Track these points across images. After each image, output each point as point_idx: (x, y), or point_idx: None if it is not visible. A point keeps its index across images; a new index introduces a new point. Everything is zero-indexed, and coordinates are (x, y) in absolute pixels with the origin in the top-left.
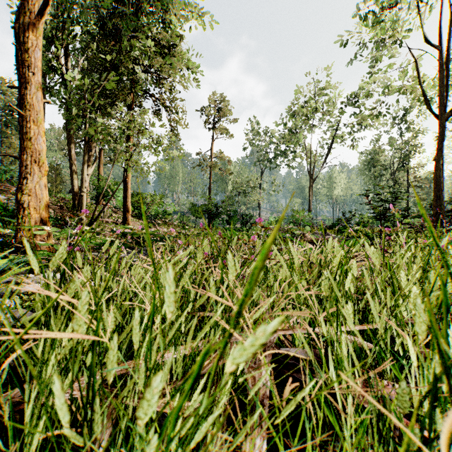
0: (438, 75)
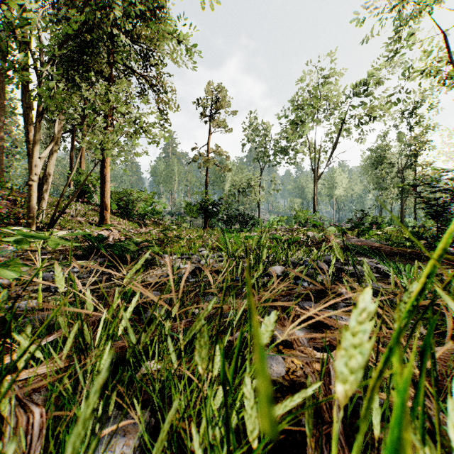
0: None
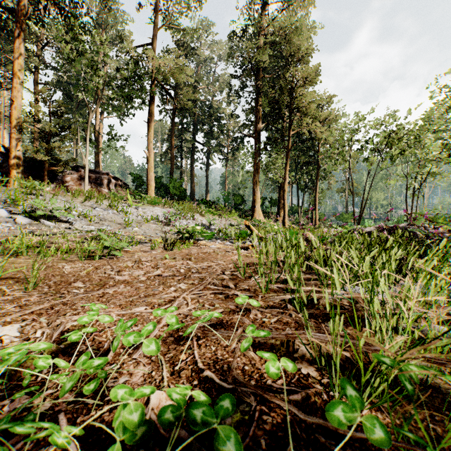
0: None
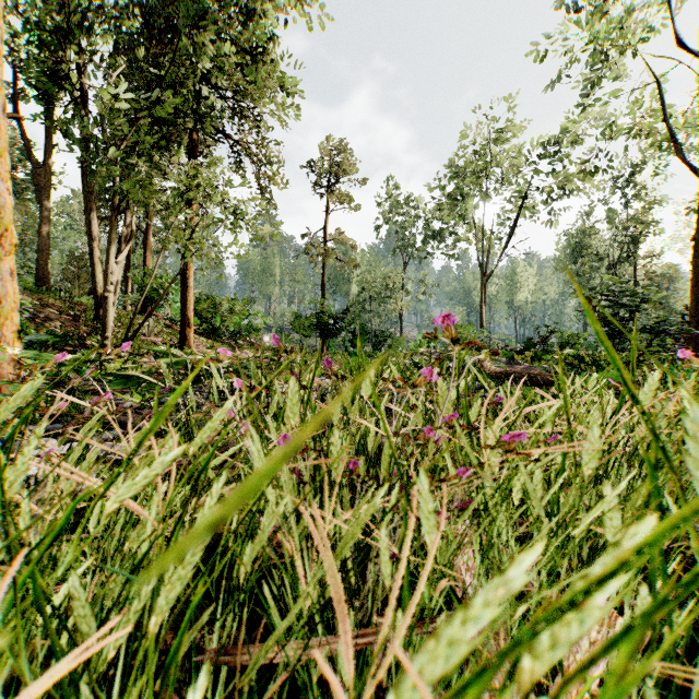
0: None
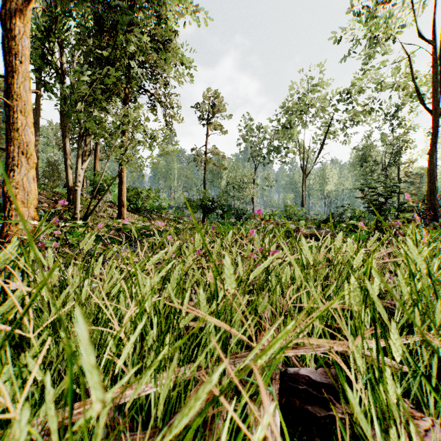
0: (432, 70)
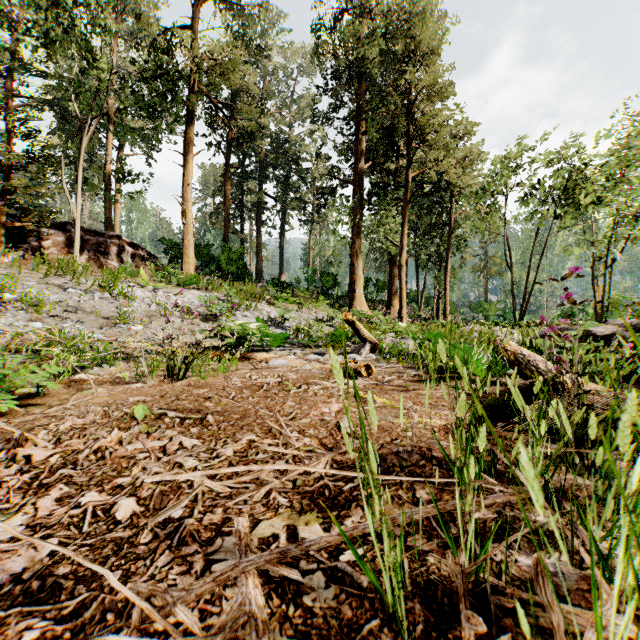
0: None
